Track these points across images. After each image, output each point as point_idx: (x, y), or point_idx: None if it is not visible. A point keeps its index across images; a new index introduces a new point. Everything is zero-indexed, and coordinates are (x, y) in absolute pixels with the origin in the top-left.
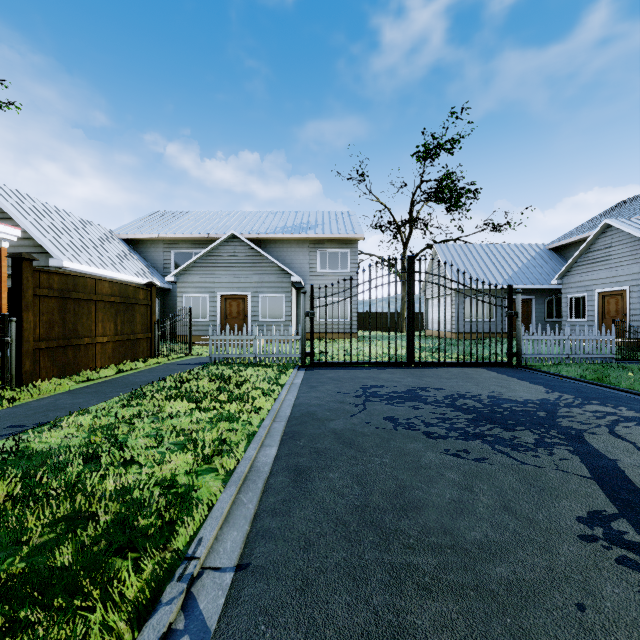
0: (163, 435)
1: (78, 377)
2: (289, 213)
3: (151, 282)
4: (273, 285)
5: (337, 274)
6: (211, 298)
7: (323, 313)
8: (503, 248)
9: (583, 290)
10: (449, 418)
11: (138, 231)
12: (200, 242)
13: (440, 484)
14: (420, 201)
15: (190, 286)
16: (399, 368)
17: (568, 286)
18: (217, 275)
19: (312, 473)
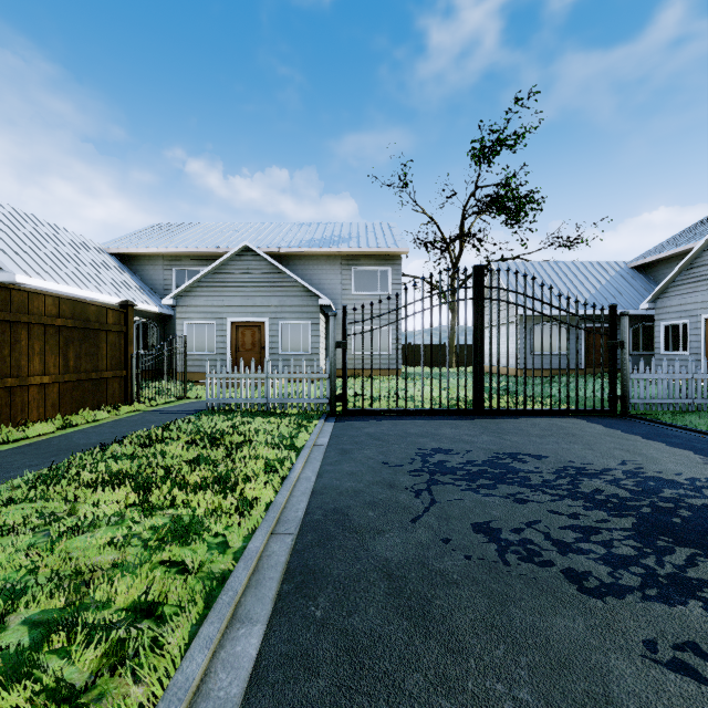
0: (28, 590)
1: None
2: (317, 225)
3: (126, 301)
4: (296, 310)
5: (375, 297)
6: (219, 326)
7: (358, 345)
8: (576, 266)
9: (684, 316)
10: (592, 528)
11: (132, 244)
12: (208, 258)
13: None
14: (473, 212)
15: (193, 311)
16: (464, 418)
17: (663, 311)
18: (227, 297)
19: None
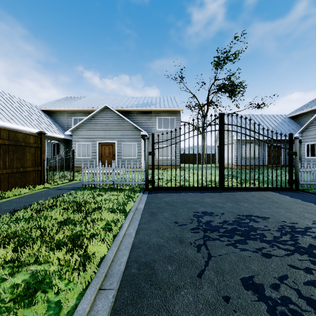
0: None
1: None
2: (140, 97)
3: (41, 131)
4: (130, 137)
5: (168, 131)
6: (93, 144)
7: (160, 154)
8: (262, 117)
9: None
10: None
11: (52, 106)
12: (88, 112)
13: None
14: (213, 92)
15: (80, 137)
16: (215, 192)
17: (306, 137)
18: (96, 131)
19: None
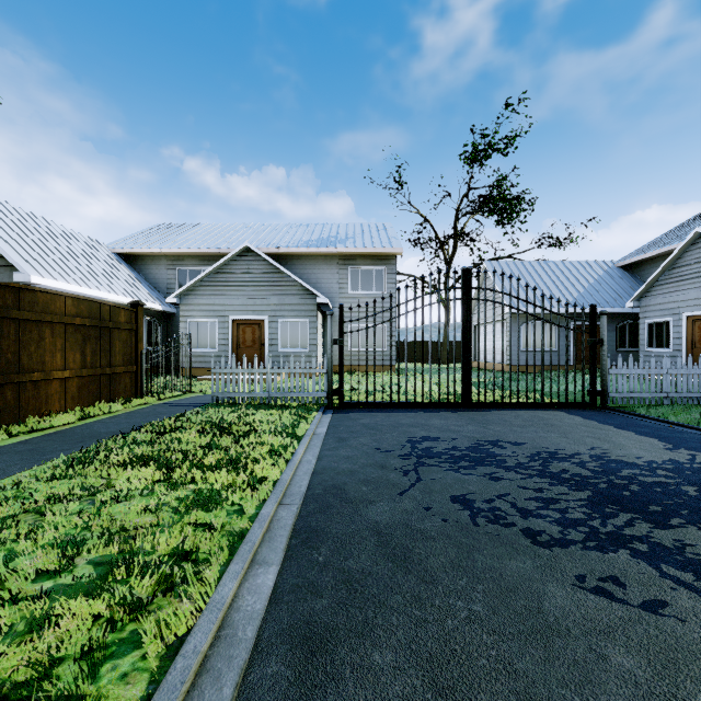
0: (86, 541)
1: (17, 427)
2: (315, 225)
3: (137, 301)
4: (295, 308)
5: (371, 296)
6: (221, 323)
7: (355, 342)
8: (565, 266)
9: (667, 314)
10: (553, 499)
11: (136, 245)
12: (210, 258)
13: (612, 694)
14: (466, 213)
15: (196, 309)
16: (453, 410)
17: (647, 309)
18: (228, 296)
19: (338, 650)
